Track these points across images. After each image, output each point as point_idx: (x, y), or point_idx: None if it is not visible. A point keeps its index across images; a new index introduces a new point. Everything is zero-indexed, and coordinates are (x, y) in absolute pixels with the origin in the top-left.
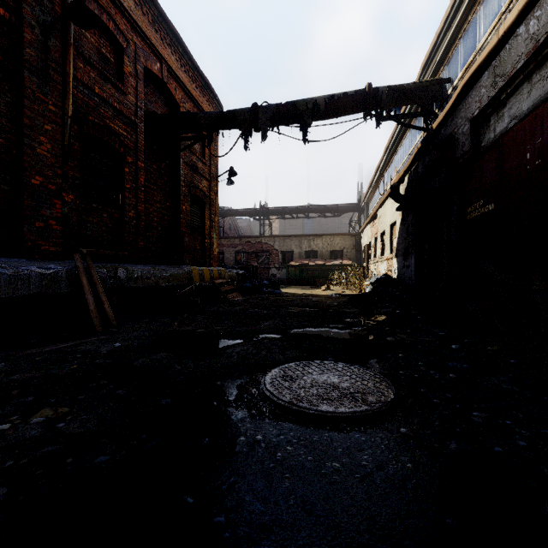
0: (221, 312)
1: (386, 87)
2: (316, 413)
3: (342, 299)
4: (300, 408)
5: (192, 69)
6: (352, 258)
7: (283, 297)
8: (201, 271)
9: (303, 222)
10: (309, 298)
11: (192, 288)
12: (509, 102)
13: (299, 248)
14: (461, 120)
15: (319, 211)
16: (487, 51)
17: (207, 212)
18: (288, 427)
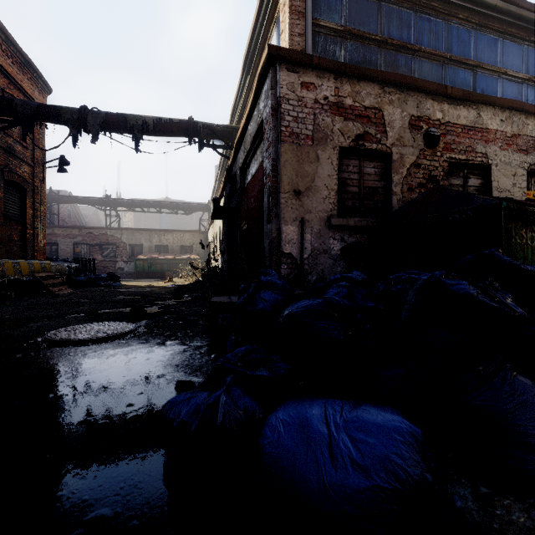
0: (38, 303)
1: (204, 123)
2: (73, 340)
3: (173, 288)
4: (65, 339)
5: (6, 43)
6: (201, 253)
7: (119, 289)
8: (17, 264)
9: (160, 215)
10: (145, 289)
11: (3, 281)
12: (251, 165)
13: (149, 242)
14: (238, 166)
15: (171, 207)
16: (240, 131)
17: (29, 200)
18: (54, 348)
